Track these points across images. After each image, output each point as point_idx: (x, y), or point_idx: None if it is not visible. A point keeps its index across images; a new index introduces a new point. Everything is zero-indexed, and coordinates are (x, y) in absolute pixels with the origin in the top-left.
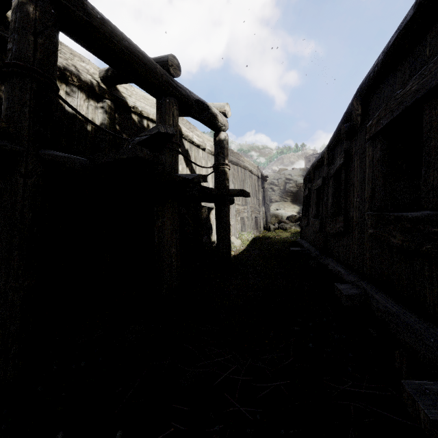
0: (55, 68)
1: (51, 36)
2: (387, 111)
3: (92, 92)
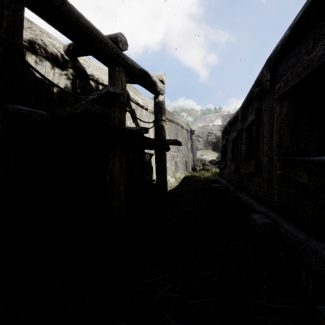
0: (20, 36)
1: (17, 9)
2: (294, 74)
3: (57, 62)
